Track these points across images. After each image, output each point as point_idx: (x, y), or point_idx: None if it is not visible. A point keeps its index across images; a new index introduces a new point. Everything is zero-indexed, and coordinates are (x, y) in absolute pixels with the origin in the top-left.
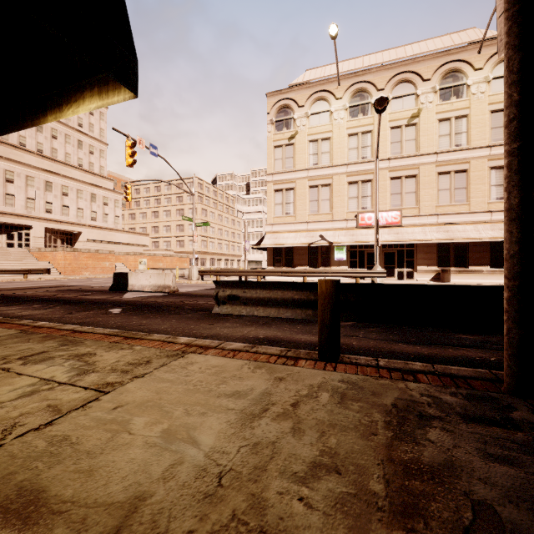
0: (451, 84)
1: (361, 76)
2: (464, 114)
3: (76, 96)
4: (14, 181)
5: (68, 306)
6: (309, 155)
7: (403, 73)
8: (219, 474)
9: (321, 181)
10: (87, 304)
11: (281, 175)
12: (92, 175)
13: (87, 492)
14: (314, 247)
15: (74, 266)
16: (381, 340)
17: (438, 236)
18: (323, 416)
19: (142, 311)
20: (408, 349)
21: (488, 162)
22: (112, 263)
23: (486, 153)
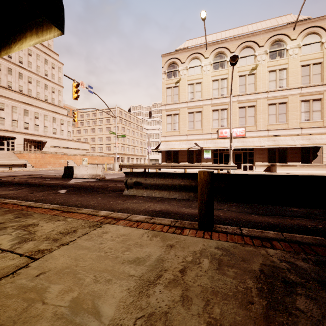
0: (277, 49)
1: (220, 44)
2: (284, 68)
3: (20, 36)
4: (4, 109)
5: (32, 188)
6: (188, 93)
7: (246, 42)
8: None
9: (195, 109)
10: (44, 187)
11: (171, 106)
12: (53, 106)
13: None
14: (191, 150)
15: (42, 162)
16: (239, 212)
17: (268, 143)
18: (206, 283)
19: (79, 191)
20: (259, 219)
21: (299, 97)
22: (65, 160)
23: (298, 92)
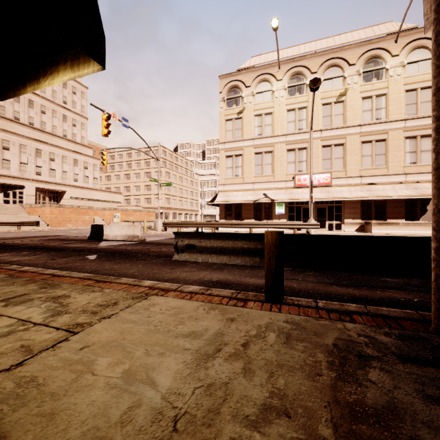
0: (373, 68)
1: (298, 61)
2: (383, 93)
3: (51, 69)
4: (10, 149)
5: (51, 253)
6: (255, 127)
7: (332, 59)
8: (174, 417)
9: (265, 149)
10: (68, 252)
11: (231, 144)
12: (74, 144)
13: (46, 438)
14: (258, 203)
15: (60, 219)
16: (318, 282)
17: (362, 194)
18: (271, 356)
19: (114, 257)
20: (341, 291)
21: (403, 133)
22: (91, 216)
23: (401, 126)
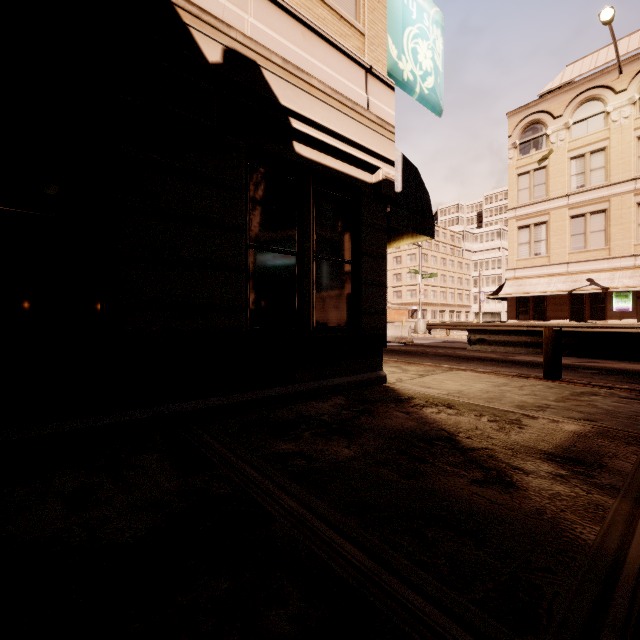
0: None
1: None
2: None
3: (398, 237)
4: None
5: None
6: (571, 176)
7: None
8: (486, 391)
9: (590, 207)
10: None
11: (527, 208)
12: None
13: (443, 388)
14: (578, 294)
15: None
16: (616, 381)
17: None
18: (535, 389)
19: (397, 354)
20: (637, 386)
21: None
22: None
23: None
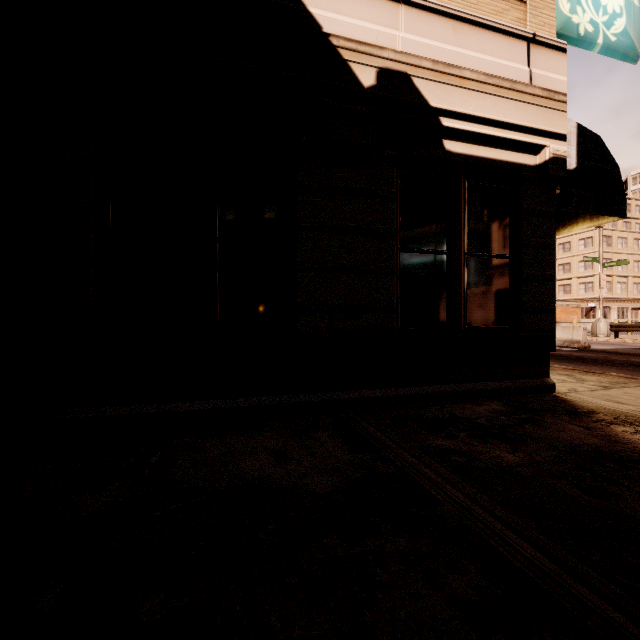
0: None
1: None
2: None
3: (570, 222)
4: None
5: None
6: None
7: None
8: None
9: None
10: None
11: None
12: None
13: None
14: None
15: None
16: None
17: None
18: None
19: (567, 360)
20: None
21: None
22: None
23: None
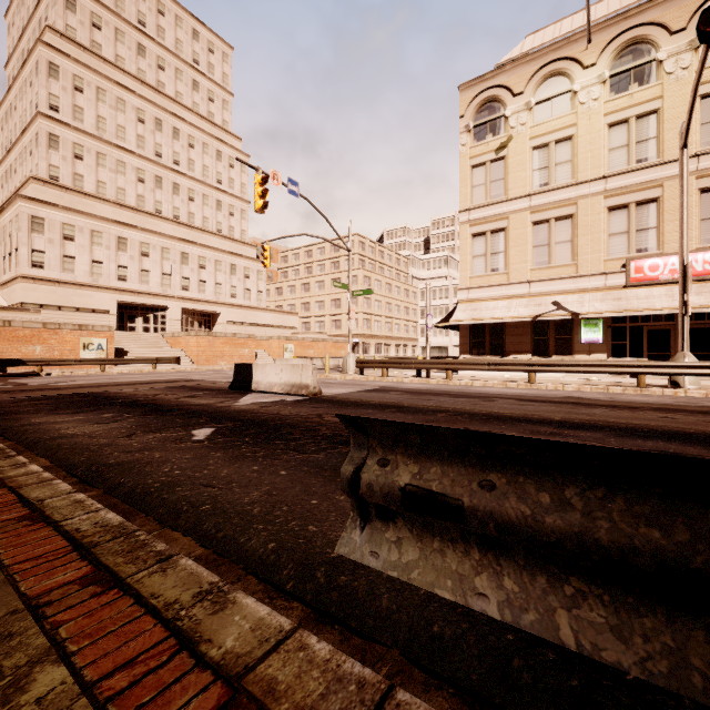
0: None
1: (635, 16)
2: None
3: None
4: (150, 255)
5: (145, 418)
6: (533, 171)
7: None
8: None
9: (555, 211)
10: (174, 416)
11: (483, 210)
12: (232, 242)
13: None
14: (541, 322)
15: (209, 354)
16: None
17: None
18: None
19: (241, 438)
20: None
21: None
22: (252, 350)
23: None
